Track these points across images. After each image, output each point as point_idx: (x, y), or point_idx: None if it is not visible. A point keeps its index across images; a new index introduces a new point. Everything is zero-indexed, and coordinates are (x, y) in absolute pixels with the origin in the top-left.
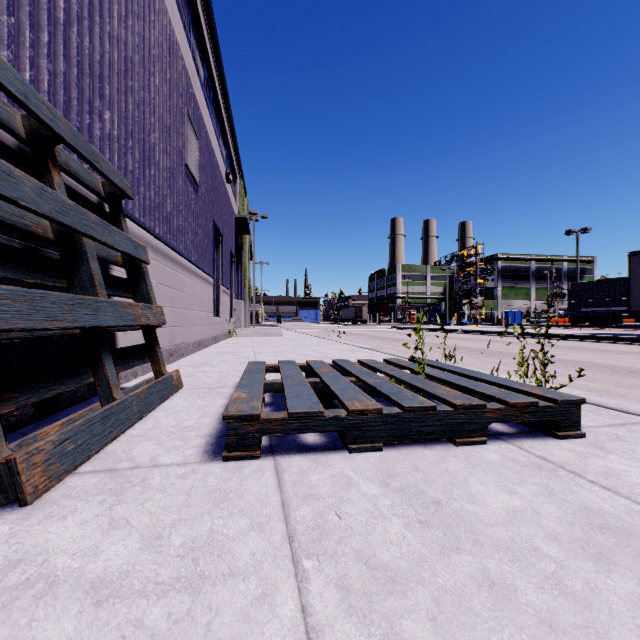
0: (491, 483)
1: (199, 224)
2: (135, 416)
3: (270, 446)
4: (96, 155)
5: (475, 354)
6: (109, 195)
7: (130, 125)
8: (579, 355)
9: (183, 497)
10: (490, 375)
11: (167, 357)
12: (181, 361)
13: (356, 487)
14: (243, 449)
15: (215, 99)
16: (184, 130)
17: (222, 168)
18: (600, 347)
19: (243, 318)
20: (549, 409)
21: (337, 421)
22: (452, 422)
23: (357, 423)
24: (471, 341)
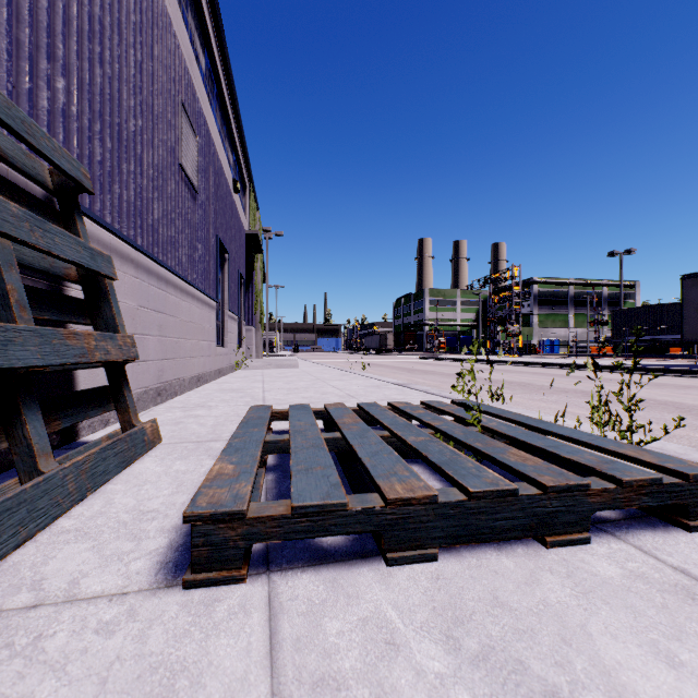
0: (630, 637)
1: (198, 237)
2: (70, 498)
3: (265, 551)
4: (29, 125)
5: (518, 389)
6: (59, 187)
7: (97, 103)
8: (635, 390)
9: (91, 690)
10: (567, 427)
11: (153, 397)
12: (172, 401)
13: (404, 653)
14: (218, 567)
15: (220, 95)
16: (178, 123)
17: (228, 175)
18: (654, 380)
19: (254, 347)
20: (676, 488)
21: (368, 516)
22: (540, 512)
23: (399, 518)
24: (510, 373)
